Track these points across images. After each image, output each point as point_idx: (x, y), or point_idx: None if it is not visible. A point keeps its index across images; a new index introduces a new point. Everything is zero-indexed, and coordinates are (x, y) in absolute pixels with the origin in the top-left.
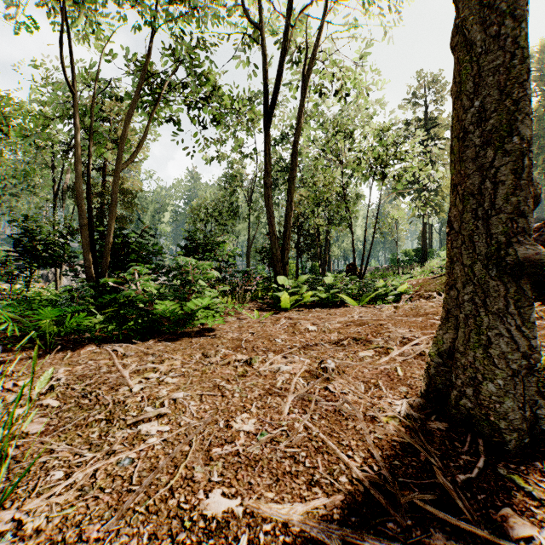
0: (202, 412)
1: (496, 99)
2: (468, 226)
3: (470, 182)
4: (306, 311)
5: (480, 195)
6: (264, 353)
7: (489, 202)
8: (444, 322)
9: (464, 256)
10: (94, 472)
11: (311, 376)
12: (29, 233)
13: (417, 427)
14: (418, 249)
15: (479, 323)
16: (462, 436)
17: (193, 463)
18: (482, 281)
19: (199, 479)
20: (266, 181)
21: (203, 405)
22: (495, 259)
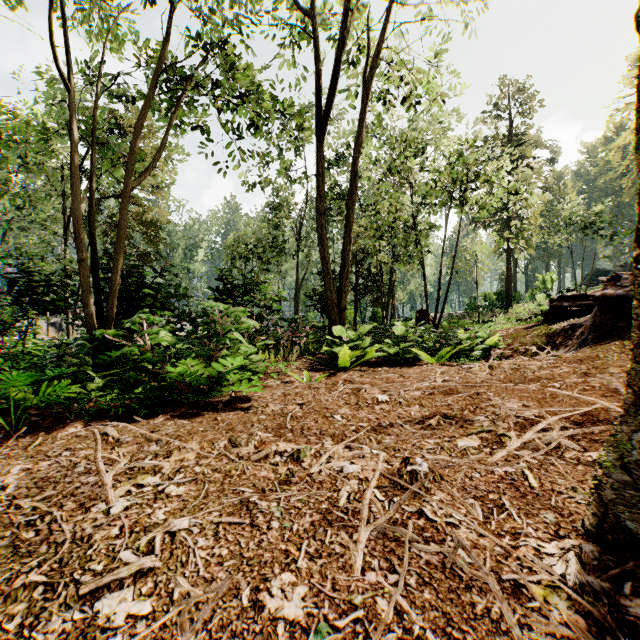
0: (214, 565)
1: None
2: None
3: None
4: (370, 371)
5: None
6: (318, 439)
7: None
8: (629, 411)
9: None
10: None
11: (392, 485)
12: (26, 272)
13: (609, 618)
14: (500, 293)
15: None
16: None
17: None
18: None
19: None
20: (319, 207)
21: (219, 548)
22: None
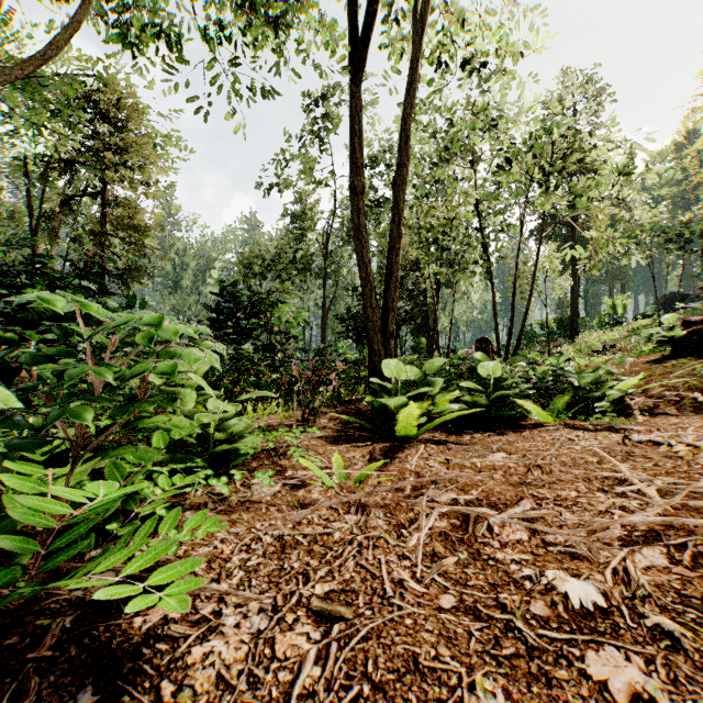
0: None
1: None
2: None
3: None
4: (455, 444)
5: None
6: None
7: None
8: None
9: None
10: None
11: None
12: None
13: None
14: (562, 319)
15: None
16: None
17: None
18: None
19: None
20: (355, 183)
21: None
22: None
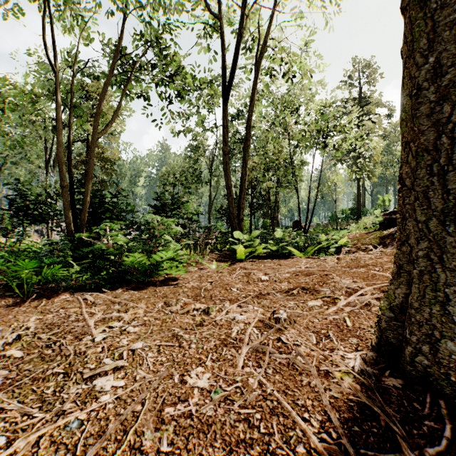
0: (158, 365)
1: (452, 53)
2: (422, 182)
3: (424, 138)
4: (258, 261)
5: (435, 151)
6: (221, 302)
7: (444, 157)
8: (395, 277)
9: (418, 212)
10: (39, 438)
11: (264, 326)
12: (22, 194)
13: (373, 385)
14: (353, 208)
15: (434, 279)
16: (421, 396)
17: (144, 427)
18: (437, 237)
19: (147, 449)
20: (224, 150)
21: (160, 357)
22: (452, 215)
